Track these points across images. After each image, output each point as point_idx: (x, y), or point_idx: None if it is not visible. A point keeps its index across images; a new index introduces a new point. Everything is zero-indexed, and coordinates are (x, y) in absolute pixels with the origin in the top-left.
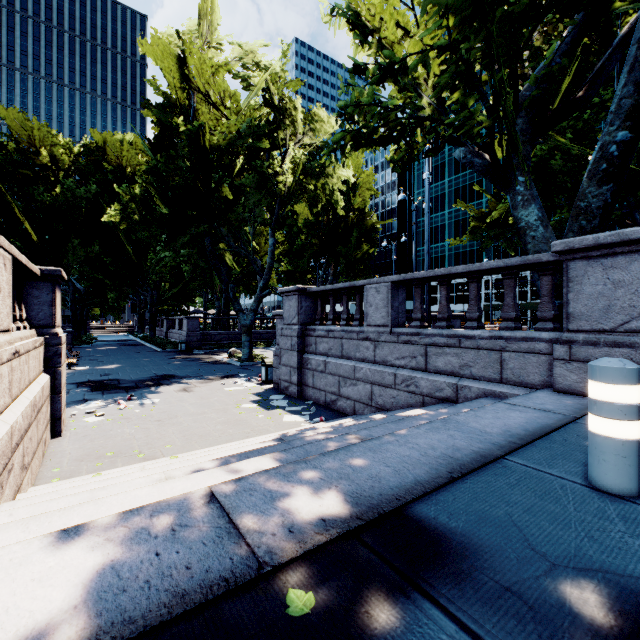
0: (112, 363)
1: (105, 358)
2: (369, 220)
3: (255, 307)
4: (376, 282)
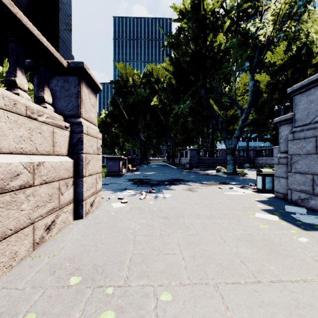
0: (151, 171)
1: (150, 169)
2: None
3: (238, 135)
4: None
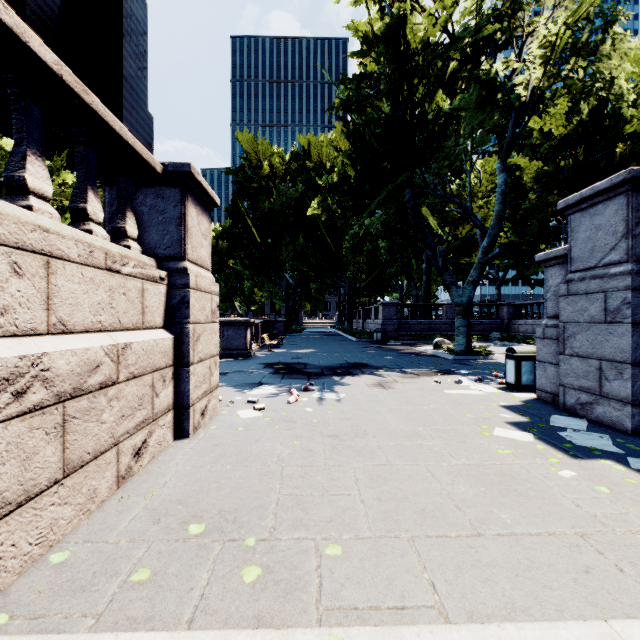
0: (308, 348)
1: (304, 344)
2: None
3: (475, 277)
4: None
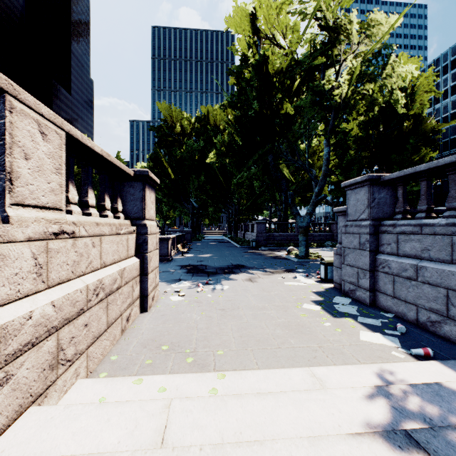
0: (207, 253)
1: (205, 250)
2: (428, 124)
3: (311, 211)
4: None
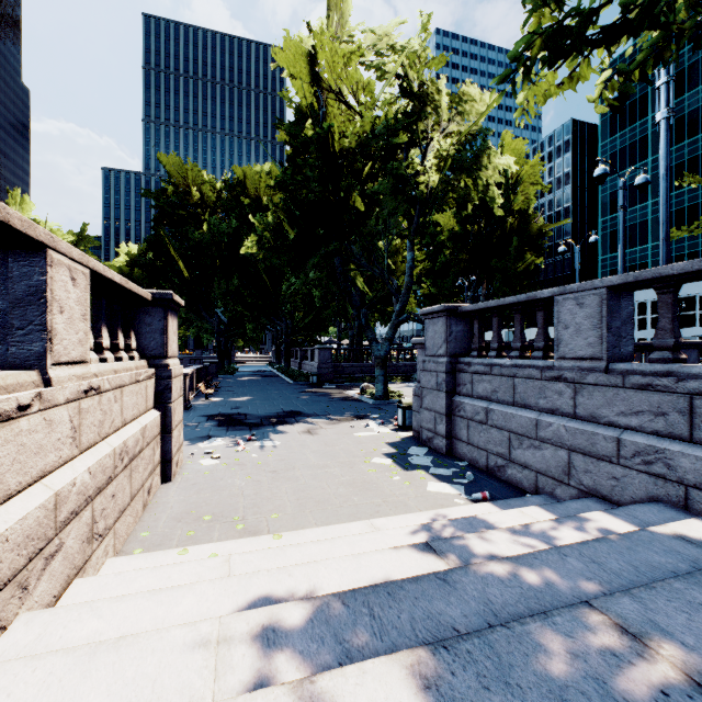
0: (245, 395)
1: (241, 389)
2: (534, 223)
3: (390, 335)
4: (576, 289)
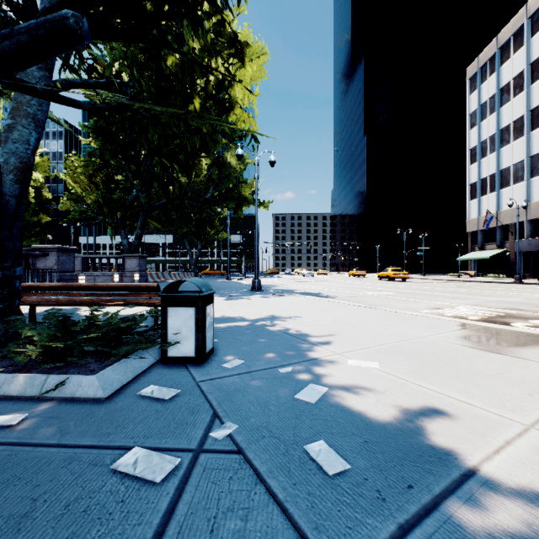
0: None
1: None
2: (44, 194)
3: None
4: (76, 257)
